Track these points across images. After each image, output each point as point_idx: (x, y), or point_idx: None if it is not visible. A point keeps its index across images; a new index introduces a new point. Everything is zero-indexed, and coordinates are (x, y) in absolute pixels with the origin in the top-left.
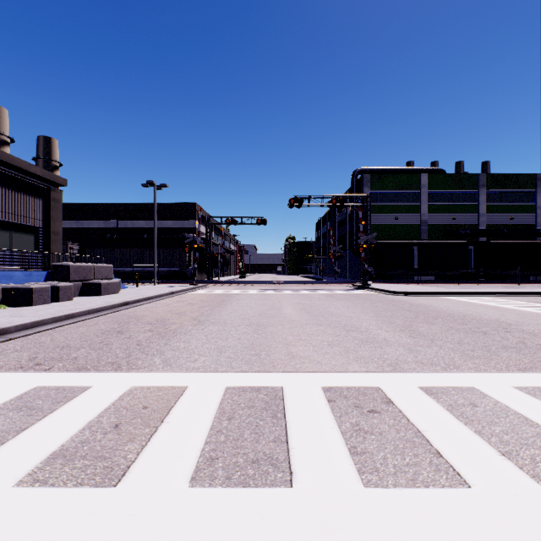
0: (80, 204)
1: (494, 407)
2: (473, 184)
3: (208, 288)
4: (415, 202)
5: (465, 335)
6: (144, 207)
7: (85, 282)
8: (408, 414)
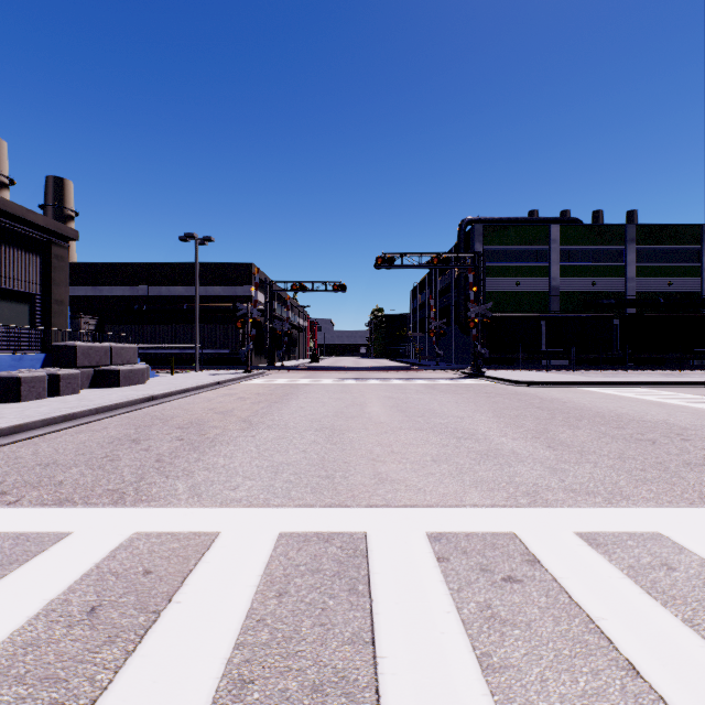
0: (99, 265)
1: (701, 570)
2: (619, 239)
3: (267, 376)
4: (542, 262)
5: (626, 445)
6: (183, 269)
7: (99, 369)
8: (568, 585)
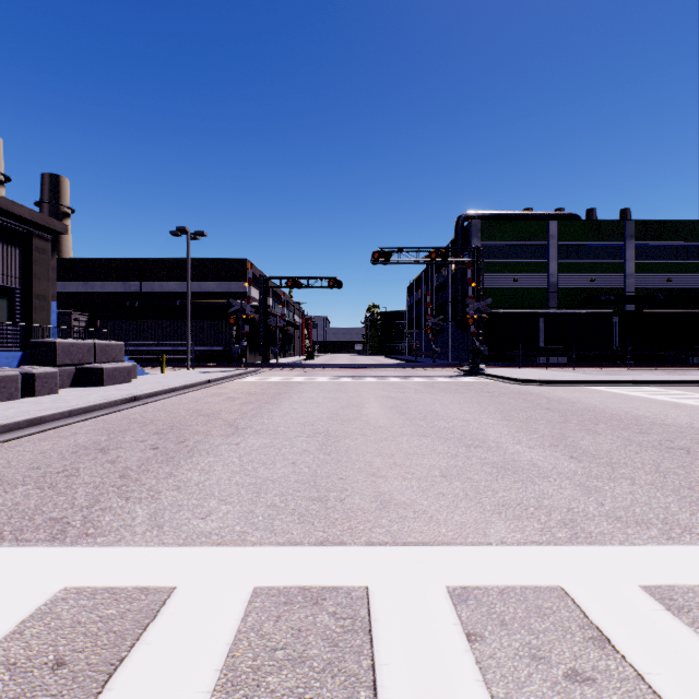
0: (90, 261)
1: None
2: (618, 235)
3: (261, 374)
4: (540, 258)
5: (658, 454)
6: (176, 264)
7: (81, 367)
8: (663, 689)
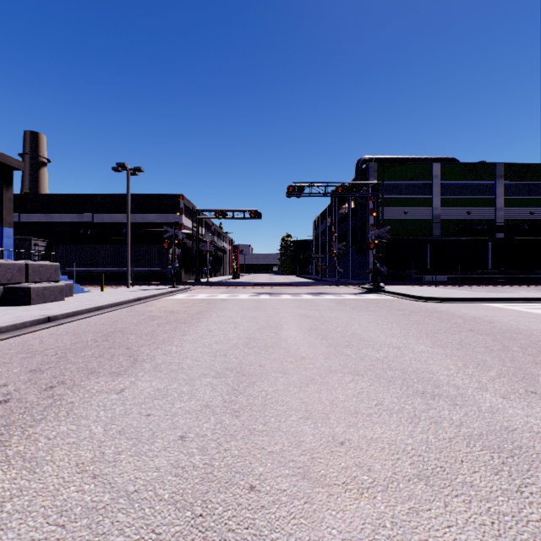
0: (50, 196)
1: None
2: (490, 175)
3: (191, 291)
4: (426, 194)
5: None
6: (122, 199)
7: (9, 287)
8: None
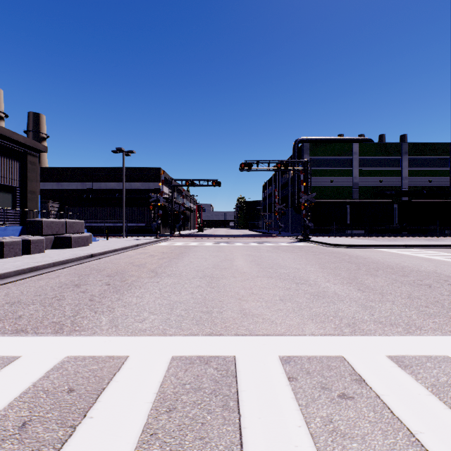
0: (60, 169)
1: None
2: (397, 152)
3: (170, 241)
4: (348, 167)
5: (411, 288)
6: (115, 171)
7: (58, 236)
8: (389, 401)
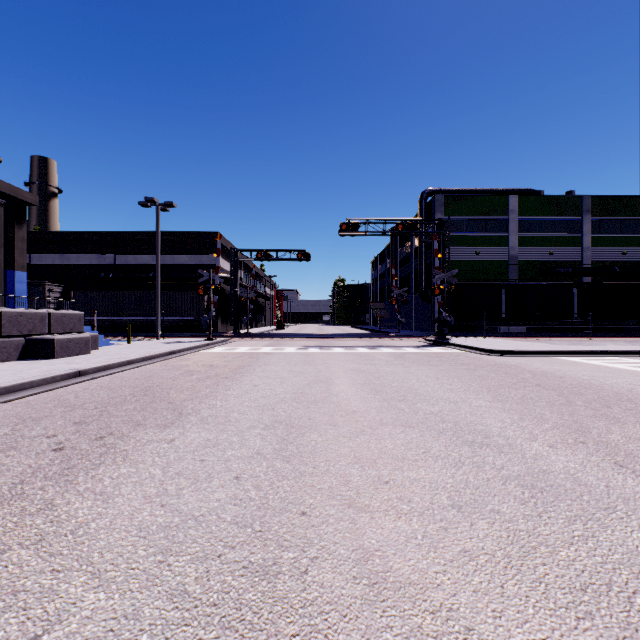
0: (66, 234)
1: None
2: (575, 209)
3: (229, 344)
4: (501, 232)
5: None
6: (149, 237)
7: (31, 338)
8: None
